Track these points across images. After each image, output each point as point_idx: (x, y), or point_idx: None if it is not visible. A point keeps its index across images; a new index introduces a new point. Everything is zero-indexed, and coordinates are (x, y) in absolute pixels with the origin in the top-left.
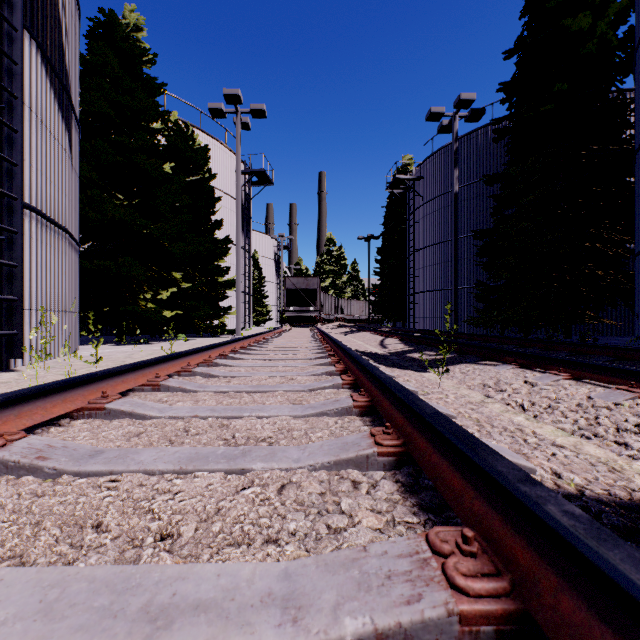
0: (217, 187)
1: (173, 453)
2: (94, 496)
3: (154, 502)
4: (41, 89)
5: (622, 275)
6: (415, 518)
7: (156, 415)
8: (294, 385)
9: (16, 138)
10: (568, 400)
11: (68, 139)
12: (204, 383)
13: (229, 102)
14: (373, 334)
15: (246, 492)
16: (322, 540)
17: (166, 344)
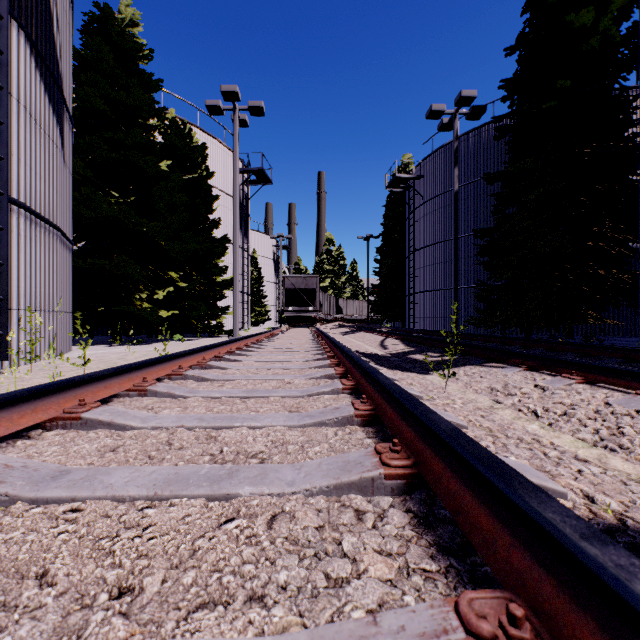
0: (215, 186)
1: (149, 474)
2: (46, 532)
3: (117, 541)
4: (30, 81)
5: (625, 274)
6: (434, 565)
7: (138, 425)
8: (291, 390)
9: (1, 130)
10: (585, 406)
11: (60, 134)
12: (195, 387)
13: (227, 99)
14: (373, 334)
15: (229, 526)
16: (319, 598)
17: (162, 345)
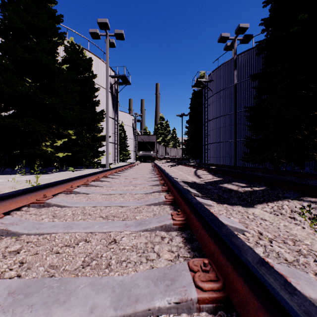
0: (98, 84)
1: None
2: None
3: None
4: None
5: None
6: None
7: None
8: (102, 283)
9: None
10: None
11: None
12: None
13: (101, 28)
14: (187, 167)
15: None
16: None
17: (57, 174)
